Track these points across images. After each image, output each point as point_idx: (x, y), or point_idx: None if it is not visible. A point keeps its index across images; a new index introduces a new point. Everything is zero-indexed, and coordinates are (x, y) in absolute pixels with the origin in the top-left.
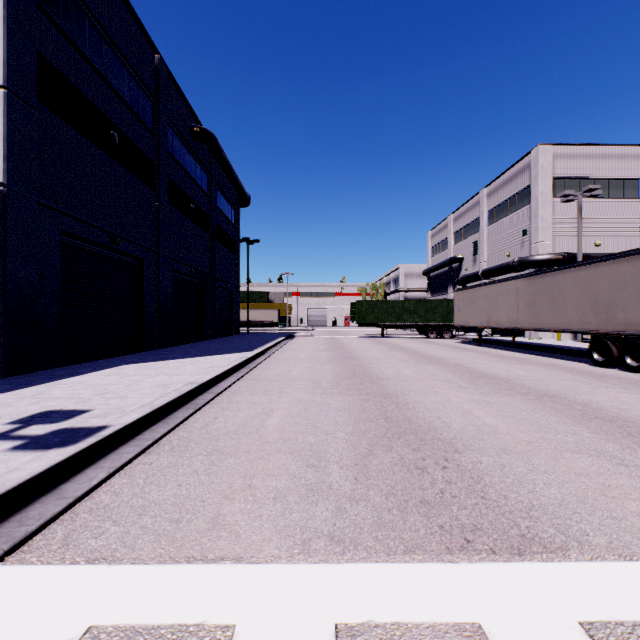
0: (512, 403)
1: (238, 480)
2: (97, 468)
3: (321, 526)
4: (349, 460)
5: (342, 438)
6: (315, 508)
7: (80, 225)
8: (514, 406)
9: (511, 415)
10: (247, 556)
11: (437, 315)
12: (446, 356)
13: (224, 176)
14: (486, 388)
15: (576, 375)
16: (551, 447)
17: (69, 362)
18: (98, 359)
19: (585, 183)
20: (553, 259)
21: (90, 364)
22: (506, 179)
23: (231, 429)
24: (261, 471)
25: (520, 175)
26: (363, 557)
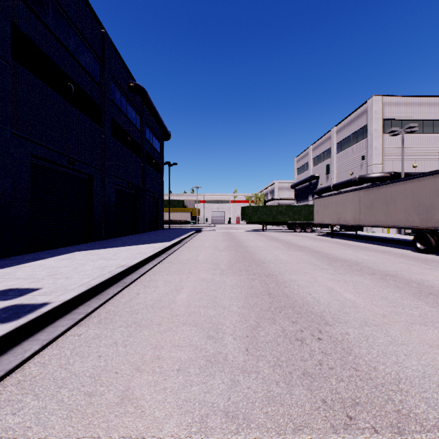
0: (363, 281)
1: (149, 351)
2: (33, 340)
3: (217, 400)
4: (241, 332)
5: (235, 311)
6: (212, 380)
7: (45, 150)
8: (365, 284)
9: (365, 291)
10: (148, 436)
11: (301, 216)
12: (309, 245)
13: (152, 118)
14: (342, 269)
15: (406, 259)
16: (402, 320)
17: (37, 249)
18: (59, 247)
19: (406, 123)
20: (383, 176)
21: (52, 251)
22: (350, 120)
23: (149, 303)
24: (169, 342)
25: (360, 117)
26: (256, 437)
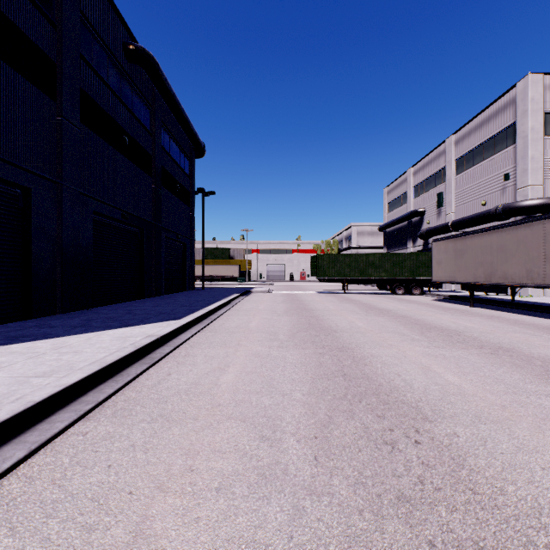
0: None
1: None
2: None
3: None
4: None
5: None
6: None
7: None
8: None
9: None
10: None
11: (405, 269)
12: (456, 325)
13: (174, 119)
14: None
15: None
16: None
17: None
18: None
19: None
20: None
21: None
22: (480, 121)
23: None
24: None
25: (500, 114)
26: None
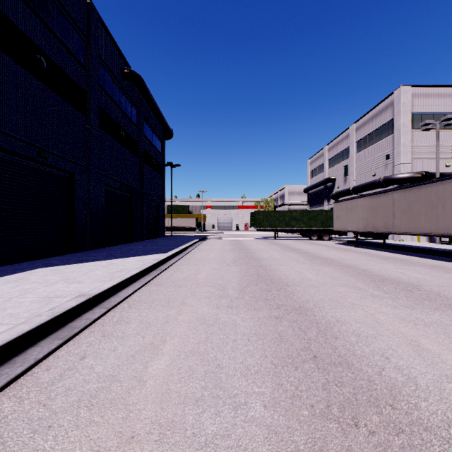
0: None
1: None
2: None
3: None
4: None
5: (260, 422)
6: None
7: (2, 137)
8: None
9: None
10: None
11: (318, 222)
12: (335, 257)
13: (151, 113)
14: (402, 298)
15: None
16: None
17: None
18: (26, 261)
19: (437, 117)
20: (413, 177)
21: (8, 267)
22: (372, 116)
23: (89, 389)
24: None
25: (384, 111)
26: None
